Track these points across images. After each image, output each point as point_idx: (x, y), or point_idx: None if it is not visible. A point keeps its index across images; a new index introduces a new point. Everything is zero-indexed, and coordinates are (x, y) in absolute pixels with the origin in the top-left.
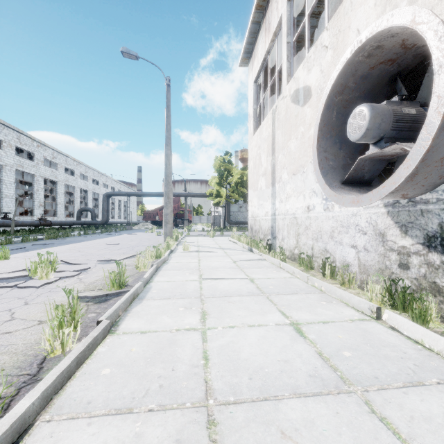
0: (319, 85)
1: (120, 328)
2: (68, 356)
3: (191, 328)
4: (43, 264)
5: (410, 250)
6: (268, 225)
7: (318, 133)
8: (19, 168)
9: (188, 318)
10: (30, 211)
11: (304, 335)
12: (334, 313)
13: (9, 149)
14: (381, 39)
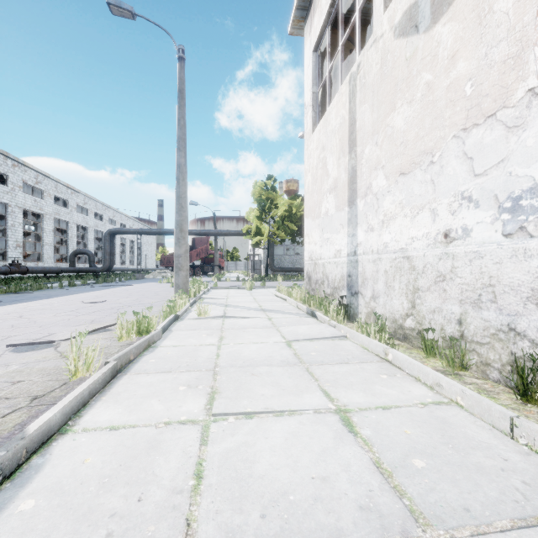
0: None
1: None
2: None
3: None
4: None
5: None
6: (340, 271)
7: None
8: None
9: None
10: (3, 254)
11: None
12: None
13: None
14: None
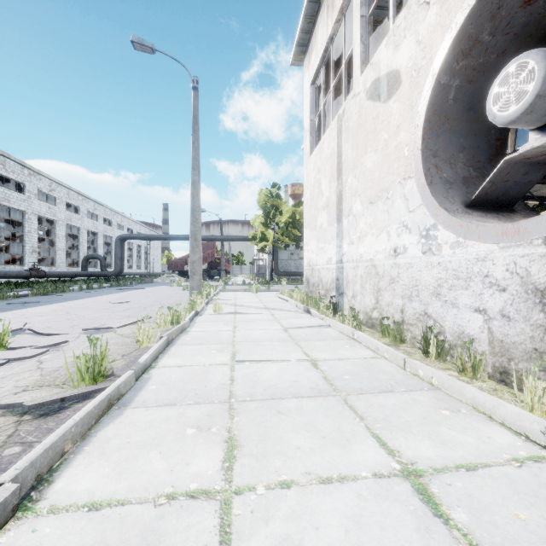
0: (414, 65)
1: (50, 492)
2: None
3: (201, 490)
4: None
5: None
6: (331, 276)
7: (424, 126)
8: (4, 203)
9: (199, 456)
10: (20, 259)
11: (443, 512)
12: (476, 441)
13: None
14: None
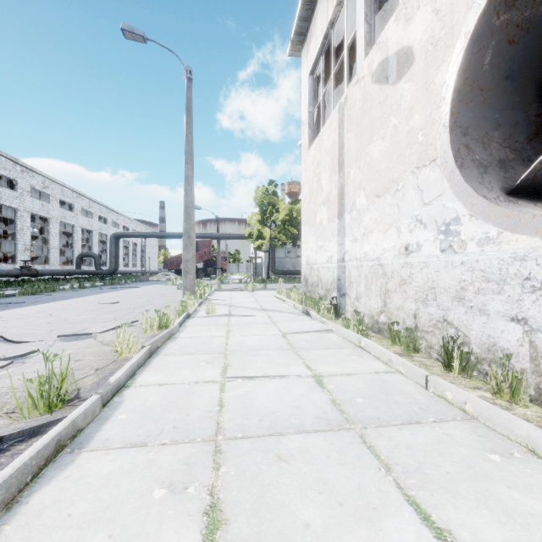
0: (430, 37)
1: None
2: None
3: None
4: None
5: None
6: (332, 275)
7: (453, 97)
8: None
9: None
10: (12, 257)
11: None
12: None
13: None
14: None
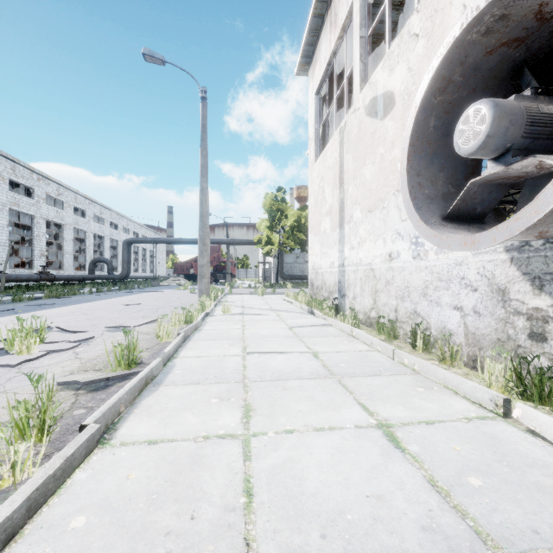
0: (406, 89)
1: (118, 435)
2: (11, 498)
3: (228, 434)
4: (23, 333)
5: (548, 314)
6: (334, 279)
7: (409, 149)
8: (14, 208)
9: (223, 415)
10: (29, 263)
11: (402, 446)
12: (439, 407)
13: (0, 183)
14: (508, 2)
